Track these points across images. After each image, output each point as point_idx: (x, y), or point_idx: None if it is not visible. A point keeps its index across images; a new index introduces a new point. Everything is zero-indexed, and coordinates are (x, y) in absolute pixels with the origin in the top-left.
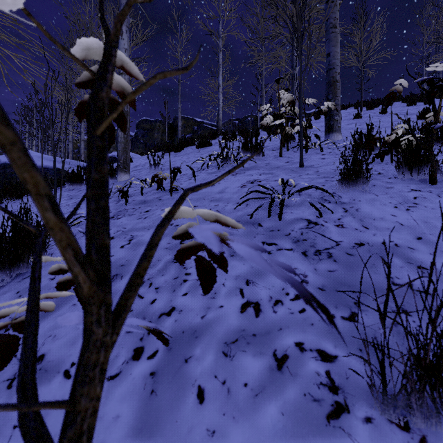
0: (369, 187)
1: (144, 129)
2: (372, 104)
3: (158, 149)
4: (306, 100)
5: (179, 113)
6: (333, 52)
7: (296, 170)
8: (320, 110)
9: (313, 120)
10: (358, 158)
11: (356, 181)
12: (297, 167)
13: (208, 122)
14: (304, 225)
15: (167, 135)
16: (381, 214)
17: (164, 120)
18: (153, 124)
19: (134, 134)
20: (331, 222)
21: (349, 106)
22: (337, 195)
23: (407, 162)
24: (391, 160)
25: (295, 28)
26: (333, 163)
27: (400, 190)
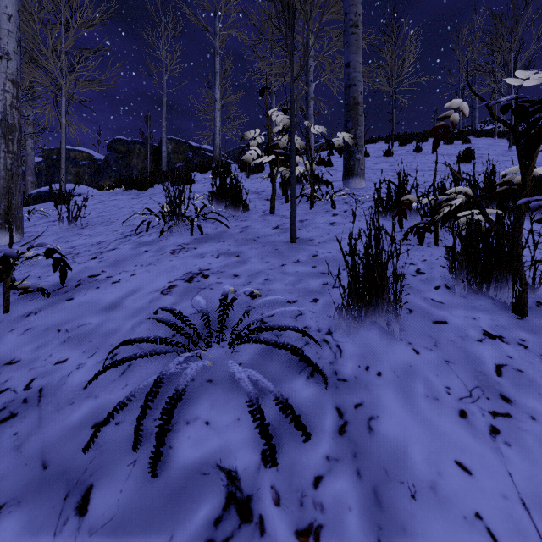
0: (401, 315)
1: (118, 152)
2: (405, 139)
3: (120, 183)
4: (311, 127)
5: (164, 134)
6: (353, 61)
7: (282, 249)
8: (330, 144)
9: (336, 154)
10: (380, 255)
11: (376, 305)
12: (287, 242)
13: (207, 147)
14: (207, 518)
15: (149, 162)
16: (429, 455)
17: (145, 141)
18: (131, 146)
19: (104, 158)
20: (290, 504)
21: (379, 139)
22: (334, 343)
23: (468, 259)
24: (436, 239)
25: (285, 3)
26: (344, 237)
27: (462, 331)
